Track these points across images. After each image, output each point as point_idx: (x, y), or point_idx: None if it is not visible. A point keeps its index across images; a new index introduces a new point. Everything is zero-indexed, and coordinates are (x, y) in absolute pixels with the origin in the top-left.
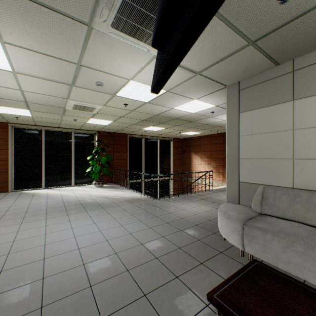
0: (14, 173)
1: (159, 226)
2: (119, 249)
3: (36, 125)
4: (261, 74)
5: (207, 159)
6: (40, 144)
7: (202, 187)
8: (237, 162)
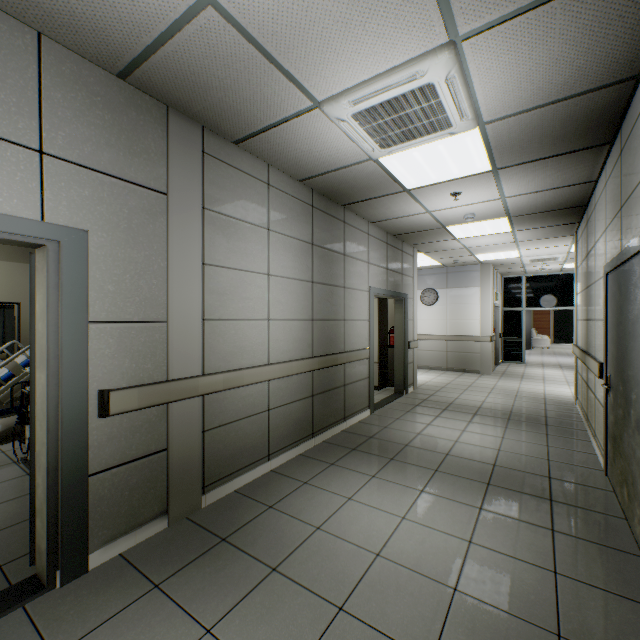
0: (552, 331)
1: None
2: None
3: None
4: None
5: None
6: (571, 310)
7: None
8: None
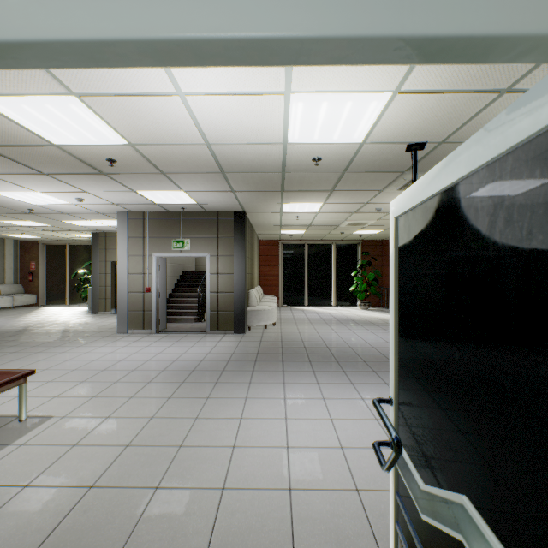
0: (282, 289)
1: None
2: None
3: (300, 240)
4: None
5: None
6: (303, 260)
7: None
8: None
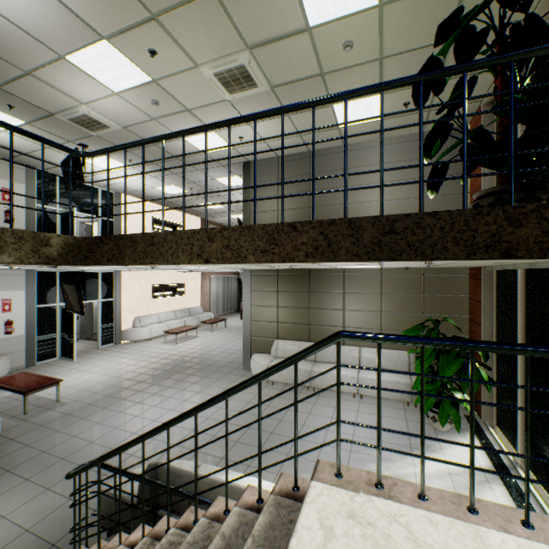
0: None
1: None
2: None
3: None
4: None
5: None
6: None
7: None
8: None
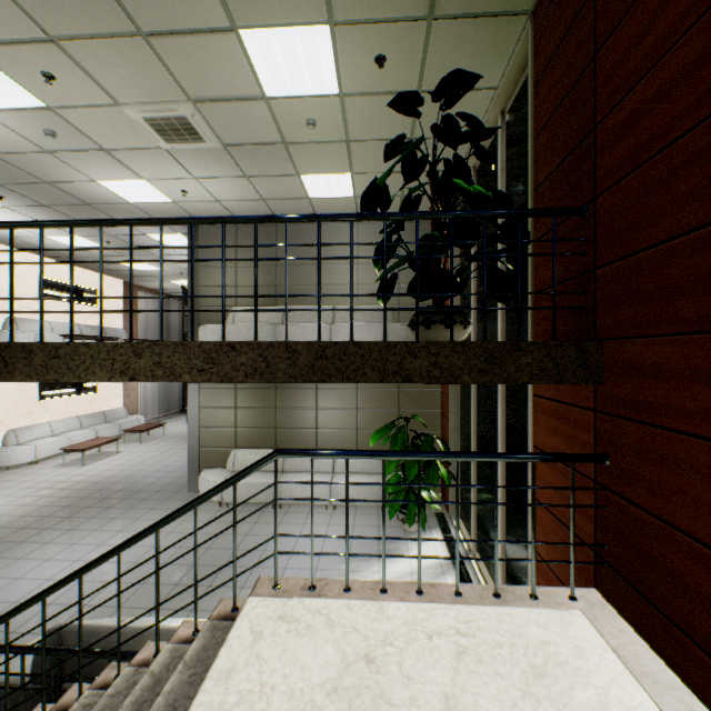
0: None
1: None
2: None
3: None
4: None
5: None
6: None
7: None
8: None
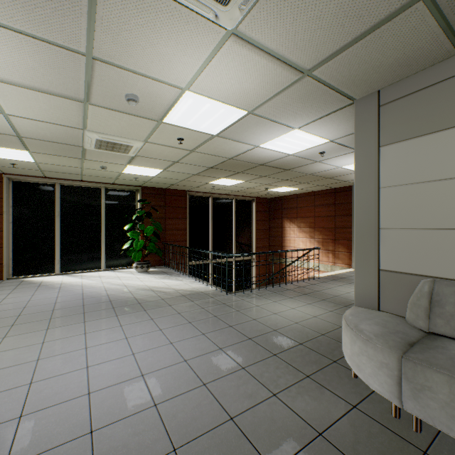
0: (12, 251)
1: (235, 346)
2: (162, 396)
3: (46, 177)
4: (425, 73)
5: (309, 229)
6: (52, 207)
7: (303, 273)
8: (376, 234)
